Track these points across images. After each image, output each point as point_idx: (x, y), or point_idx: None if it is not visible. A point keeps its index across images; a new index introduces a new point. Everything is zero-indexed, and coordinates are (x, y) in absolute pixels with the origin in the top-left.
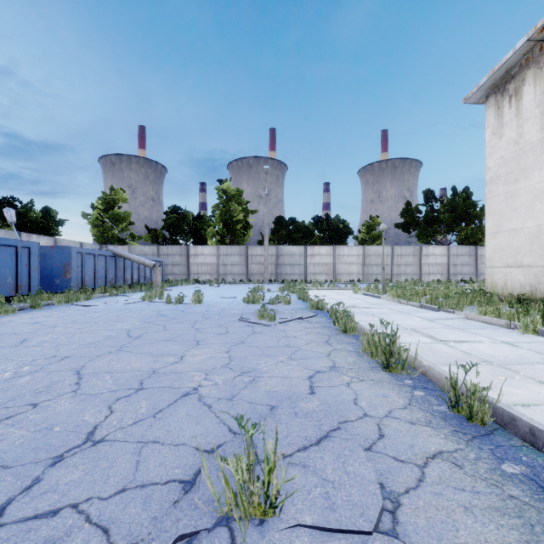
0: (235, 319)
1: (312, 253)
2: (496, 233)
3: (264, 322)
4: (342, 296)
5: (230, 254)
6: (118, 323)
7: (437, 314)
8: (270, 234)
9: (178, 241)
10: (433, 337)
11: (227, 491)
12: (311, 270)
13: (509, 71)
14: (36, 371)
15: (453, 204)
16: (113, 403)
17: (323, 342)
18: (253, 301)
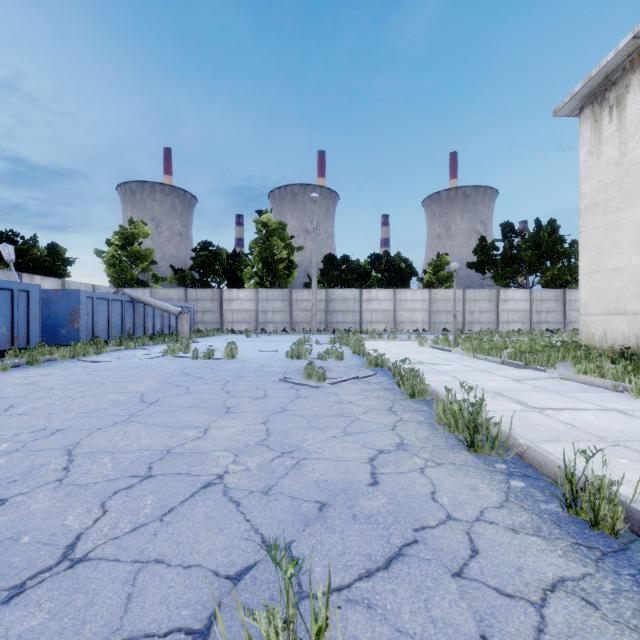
0: (275, 378)
1: (368, 298)
2: (593, 273)
3: (312, 383)
4: (405, 349)
5: (271, 299)
6: (131, 384)
7: (524, 373)
8: (319, 275)
9: (210, 284)
10: (524, 402)
11: None
12: (367, 318)
13: (609, 77)
14: (16, 451)
15: (536, 239)
16: (108, 498)
17: (386, 409)
18: (298, 356)
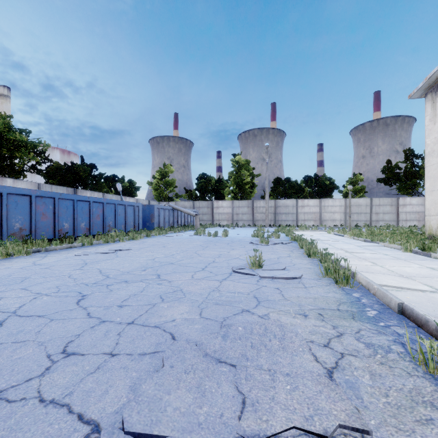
0: (247, 243)
1: (302, 205)
2: (432, 191)
3: (263, 244)
4: (317, 235)
5: (241, 206)
6: (193, 243)
7: (367, 244)
8: (270, 191)
9: (205, 198)
10: (347, 251)
11: (251, 263)
12: (301, 218)
13: None
14: (182, 252)
15: None
16: (214, 258)
17: (289, 251)
18: (257, 236)
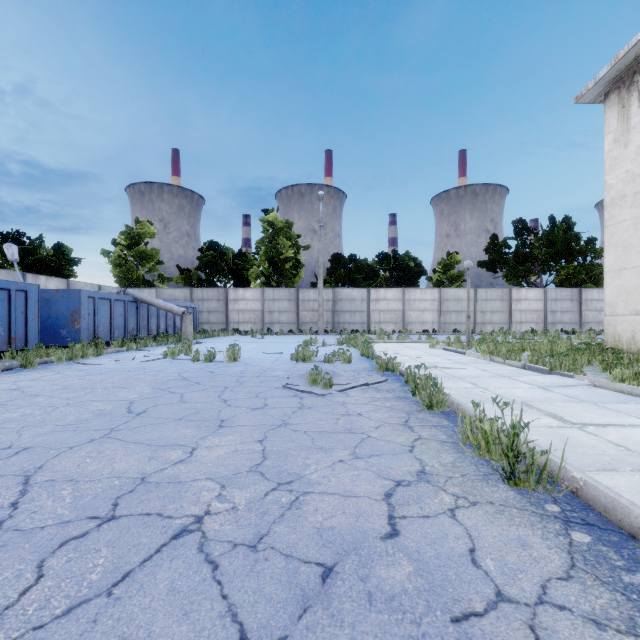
0: (277, 384)
1: (376, 298)
2: (620, 270)
3: (317, 390)
4: (416, 351)
5: (278, 299)
6: (122, 390)
7: (550, 379)
8: (326, 274)
9: (216, 284)
10: (560, 416)
11: None
12: (375, 318)
13: (639, 58)
14: None
15: (550, 237)
16: (50, 554)
17: (400, 424)
18: (304, 358)
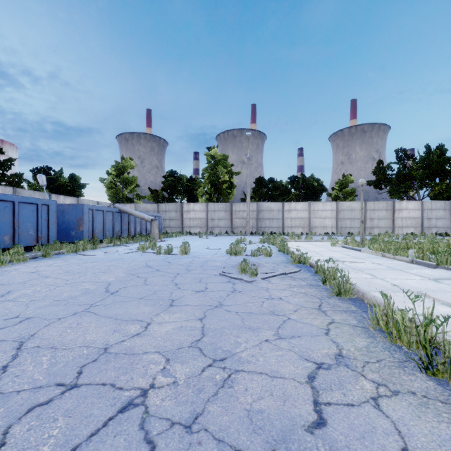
0: (216, 272)
1: (289, 209)
2: None
3: (245, 277)
4: (320, 248)
5: (217, 210)
6: (105, 274)
7: (438, 272)
8: (252, 192)
9: (175, 200)
10: None
11: None
12: (288, 224)
13: None
14: None
15: (426, 161)
16: (17, 420)
17: (315, 308)
18: (235, 253)
